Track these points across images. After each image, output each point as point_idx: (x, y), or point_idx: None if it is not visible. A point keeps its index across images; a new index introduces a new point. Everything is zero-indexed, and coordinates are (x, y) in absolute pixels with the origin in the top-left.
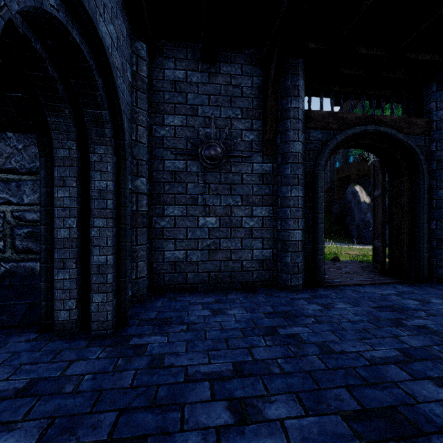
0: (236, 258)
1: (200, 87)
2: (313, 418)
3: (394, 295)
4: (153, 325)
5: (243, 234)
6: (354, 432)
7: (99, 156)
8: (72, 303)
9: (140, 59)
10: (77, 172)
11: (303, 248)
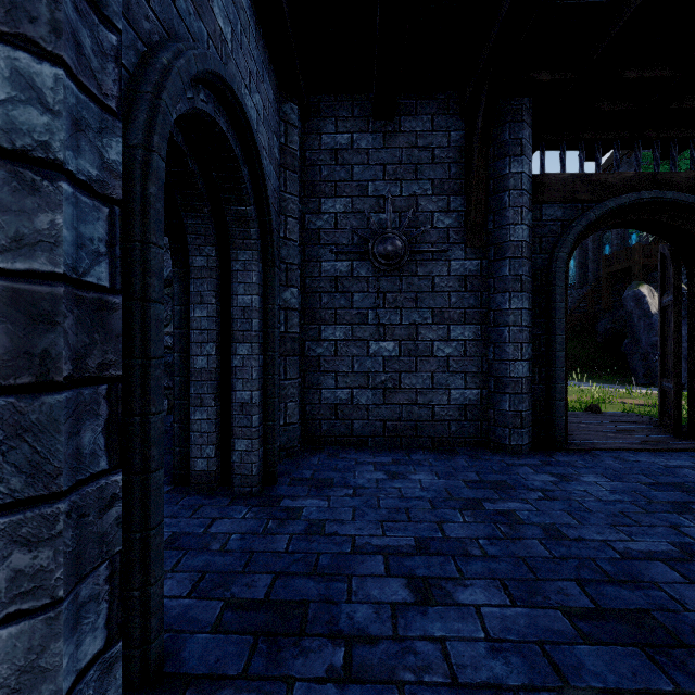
0: (424, 402)
1: (371, 155)
2: (522, 609)
3: (688, 468)
4: (308, 486)
5: (436, 366)
6: (577, 631)
7: (242, 263)
8: (211, 450)
9: (290, 126)
10: (216, 285)
11: (530, 388)
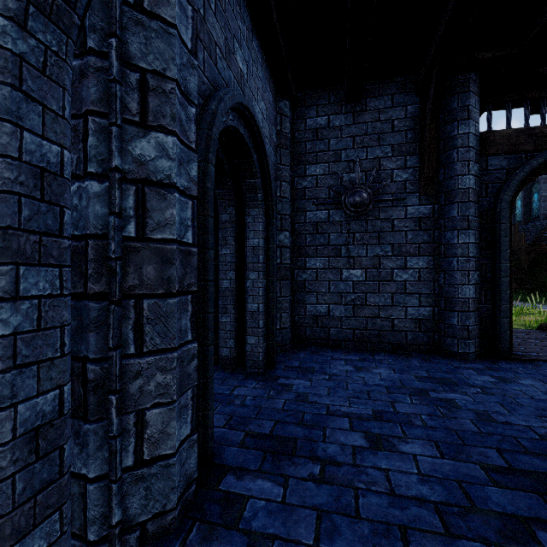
0: (385, 316)
1: (343, 130)
2: (448, 461)
3: None
4: (297, 371)
5: (395, 288)
6: (490, 478)
7: (252, 217)
8: (232, 343)
9: (284, 117)
10: (235, 233)
11: (477, 307)
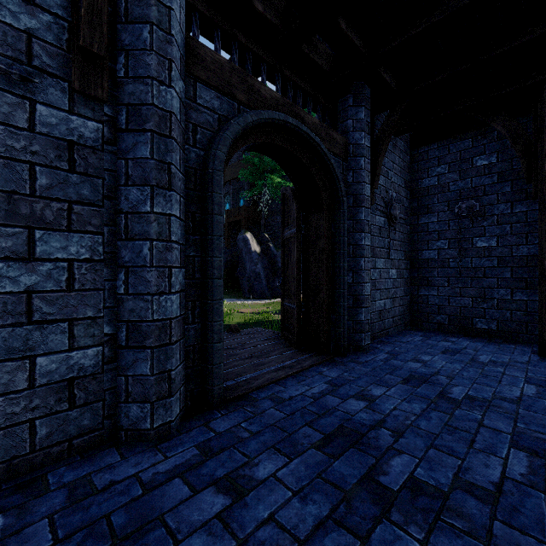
0: None
1: None
2: None
3: (329, 393)
4: None
5: None
6: None
7: None
8: None
9: None
10: None
11: (183, 331)
